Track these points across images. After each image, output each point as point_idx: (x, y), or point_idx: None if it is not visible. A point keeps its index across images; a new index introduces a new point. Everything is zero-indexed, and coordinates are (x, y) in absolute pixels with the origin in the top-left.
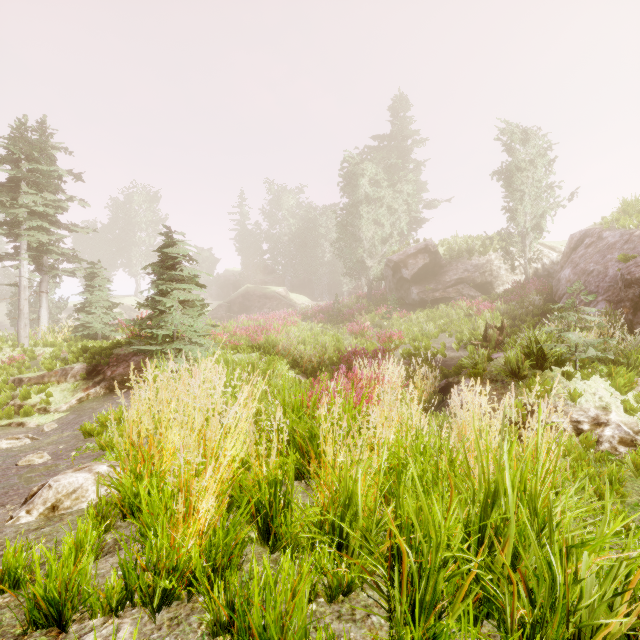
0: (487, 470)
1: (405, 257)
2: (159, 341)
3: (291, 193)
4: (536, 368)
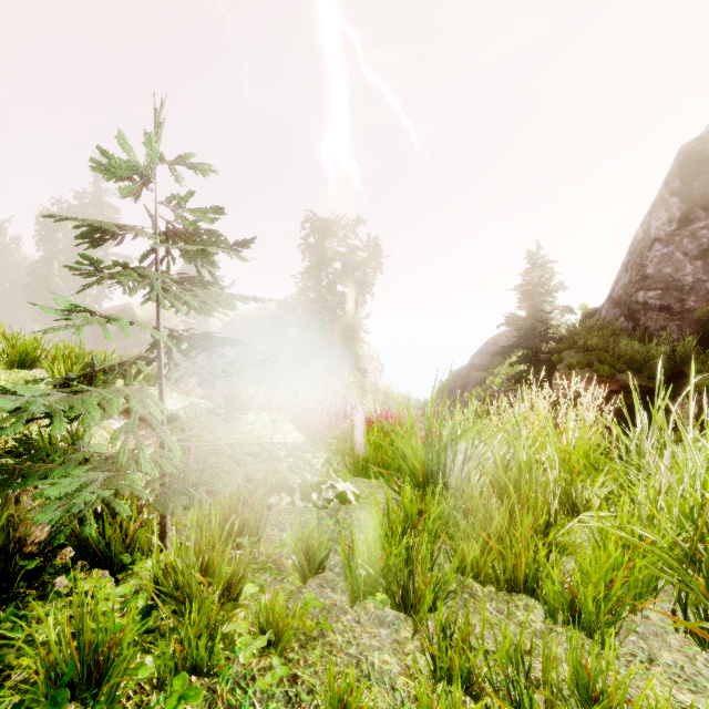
0: None
1: None
2: None
3: None
4: None
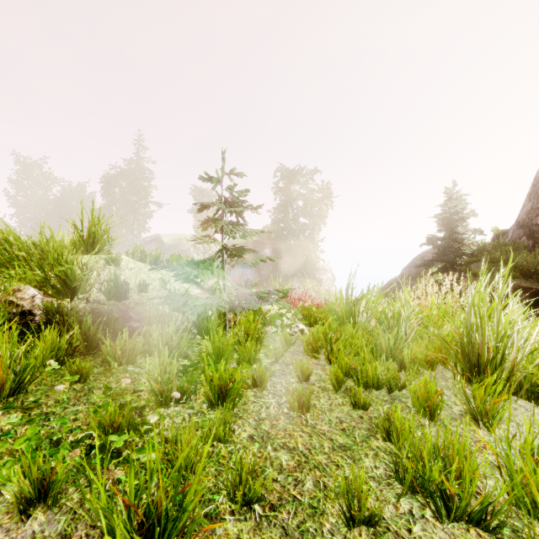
0: None
1: (144, 243)
2: None
3: (37, 164)
4: None
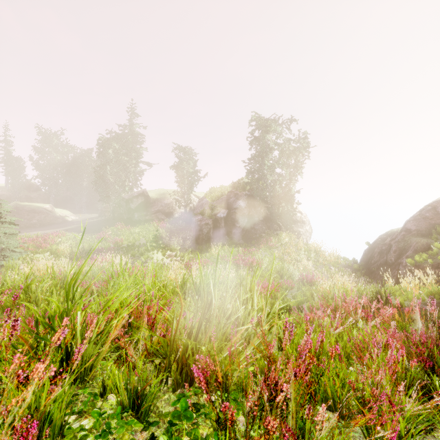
0: (104, 266)
1: (132, 197)
2: None
3: (55, 135)
4: (148, 252)
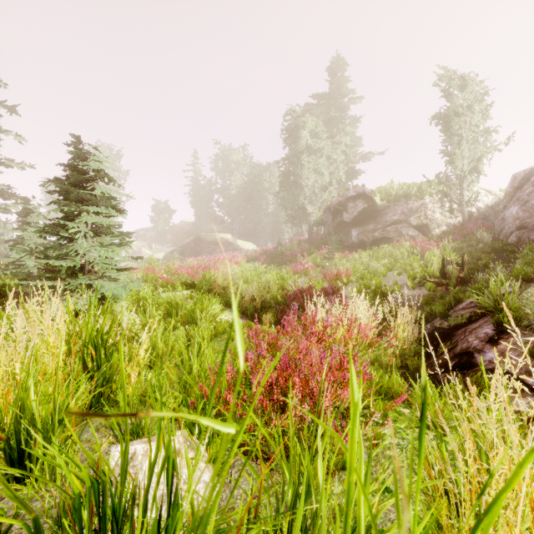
0: None
1: (345, 202)
2: (62, 275)
3: (238, 152)
4: None
